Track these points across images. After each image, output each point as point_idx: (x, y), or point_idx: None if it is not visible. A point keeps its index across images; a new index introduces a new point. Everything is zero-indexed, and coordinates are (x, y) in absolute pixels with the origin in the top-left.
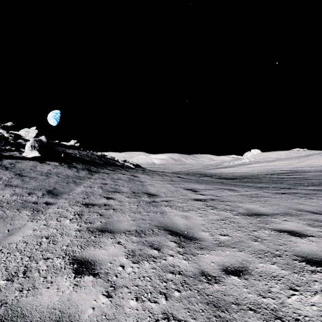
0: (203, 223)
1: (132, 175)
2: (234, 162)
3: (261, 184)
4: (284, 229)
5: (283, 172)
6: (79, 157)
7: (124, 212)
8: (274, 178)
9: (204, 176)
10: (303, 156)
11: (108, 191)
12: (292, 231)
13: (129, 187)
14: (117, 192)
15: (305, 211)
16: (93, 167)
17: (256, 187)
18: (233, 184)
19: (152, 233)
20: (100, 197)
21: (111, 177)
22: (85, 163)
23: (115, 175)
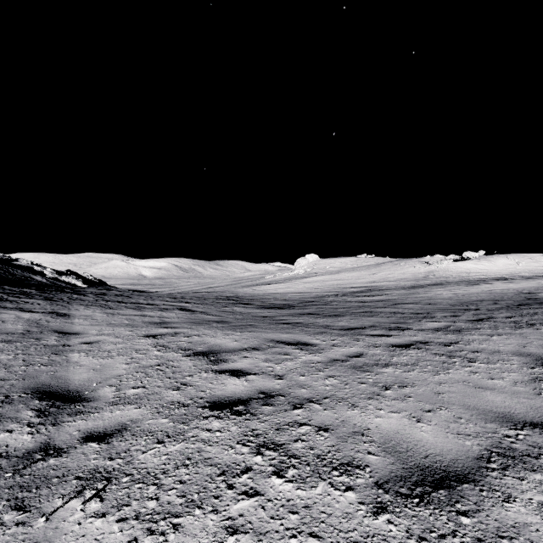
0: None
1: (51, 313)
2: (282, 274)
3: (345, 319)
4: None
5: (357, 291)
6: None
7: None
8: (353, 303)
9: (235, 304)
10: (374, 266)
11: None
12: None
13: None
14: None
15: (526, 425)
16: None
17: (343, 329)
18: (296, 322)
19: None
20: None
21: None
22: None
23: None
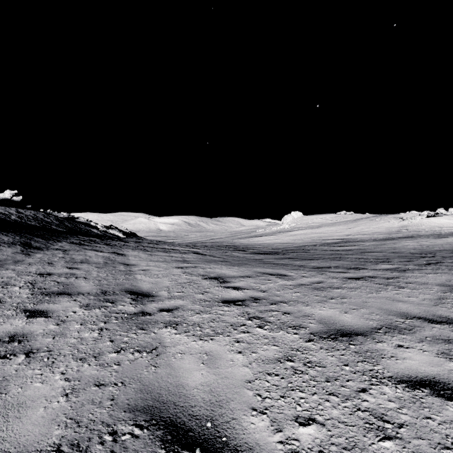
0: (248, 377)
1: (113, 253)
2: (271, 229)
3: (317, 262)
4: (413, 375)
5: (334, 242)
6: (13, 221)
7: (54, 361)
8: (327, 251)
9: (233, 250)
10: (351, 221)
11: (45, 293)
12: (432, 380)
13: (99, 279)
14: (65, 295)
15: (414, 318)
16: (38, 238)
17: (313, 267)
18: (279, 263)
19: (109, 451)
20: (14, 313)
21: (69, 258)
22: (24, 231)
23: (81, 253)
